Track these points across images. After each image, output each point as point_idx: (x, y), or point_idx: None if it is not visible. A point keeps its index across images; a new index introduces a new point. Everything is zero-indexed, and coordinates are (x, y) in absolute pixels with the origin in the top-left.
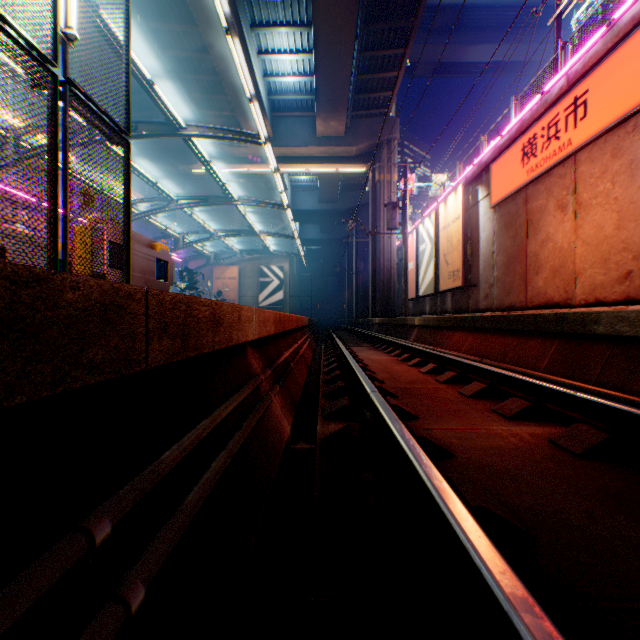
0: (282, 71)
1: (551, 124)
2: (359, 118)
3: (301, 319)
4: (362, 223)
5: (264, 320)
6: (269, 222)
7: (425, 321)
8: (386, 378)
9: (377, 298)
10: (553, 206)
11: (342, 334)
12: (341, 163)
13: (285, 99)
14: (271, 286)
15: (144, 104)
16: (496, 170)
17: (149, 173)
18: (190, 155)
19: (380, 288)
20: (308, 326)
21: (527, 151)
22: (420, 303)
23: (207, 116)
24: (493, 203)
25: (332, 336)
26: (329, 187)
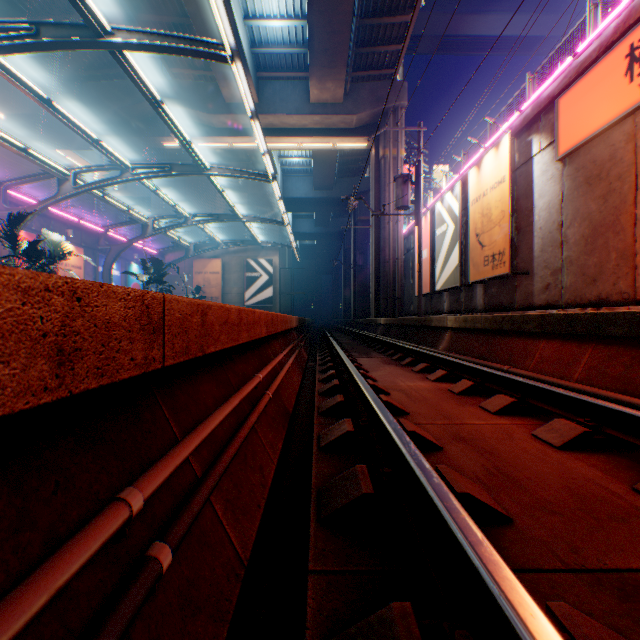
0: (267, 12)
1: None
2: (360, 82)
3: (283, 319)
4: (361, 213)
5: None
6: (257, 210)
7: (467, 322)
8: (492, 481)
9: (381, 294)
10: None
11: (340, 337)
12: (339, 136)
13: (272, 52)
14: (259, 282)
15: (101, 59)
16: (570, 102)
17: (113, 148)
18: (161, 125)
19: (385, 283)
20: (298, 328)
21: None
22: (435, 300)
23: (180, 78)
24: (564, 151)
25: (329, 341)
26: (324, 170)
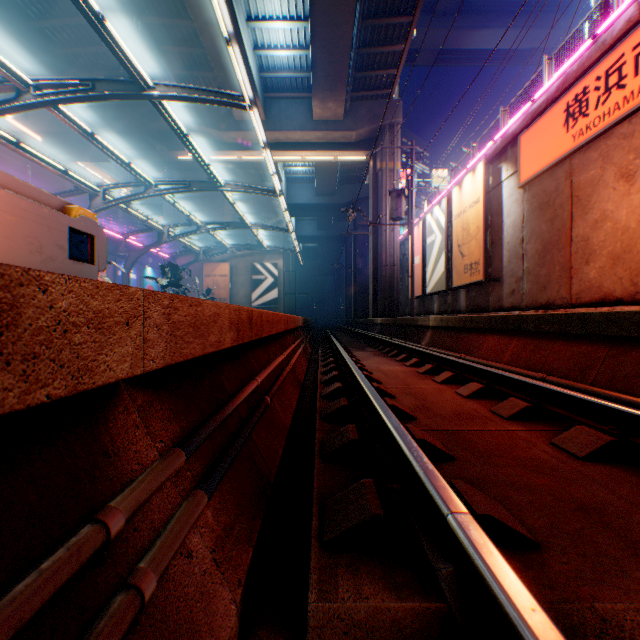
0: (274, 43)
1: (612, 70)
2: (359, 101)
3: (293, 319)
4: (361, 218)
5: (196, 321)
6: (263, 216)
7: (443, 321)
8: (415, 408)
9: (379, 296)
10: (613, 175)
11: (341, 335)
12: (340, 150)
13: (278, 77)
14: (265, 284)
15: None
16: (527, 141)
17: (131, 161)
18: (175, 140)
19: (382, 285)
20: (303, 327)
21: (573, 111)
22: (427, 301)
23: None
24: (523, 181)
25: (330, 338)
26: (326, 179)
